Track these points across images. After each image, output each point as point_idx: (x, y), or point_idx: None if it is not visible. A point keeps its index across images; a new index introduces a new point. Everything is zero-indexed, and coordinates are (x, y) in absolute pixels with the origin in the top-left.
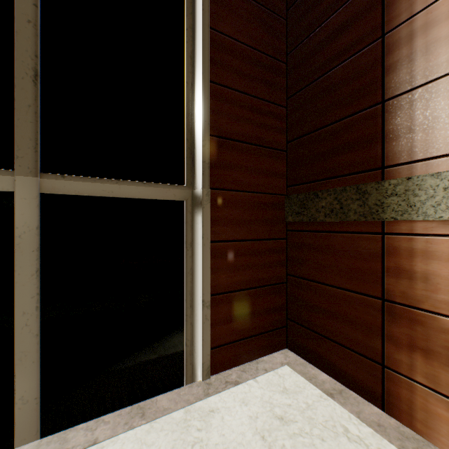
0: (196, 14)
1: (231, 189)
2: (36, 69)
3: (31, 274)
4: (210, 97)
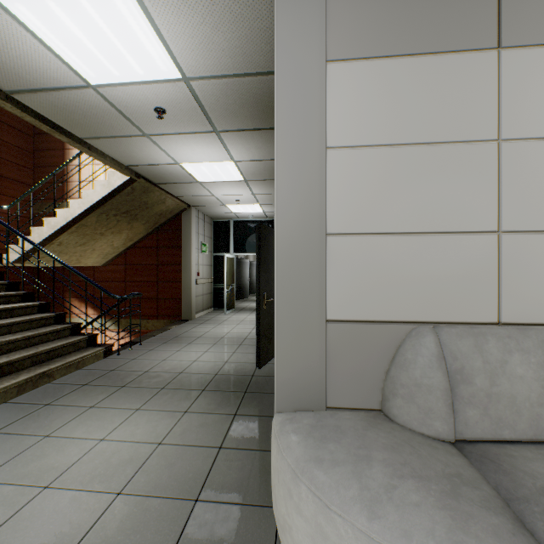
0: None
1: (9, 196)
2: None
3: None
4: None
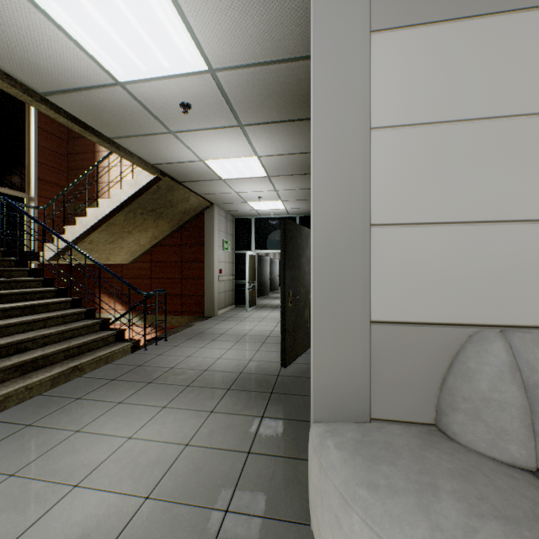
0: (31, 137)
1: (46, 198)
2: None
3: None
4: (38, 167)
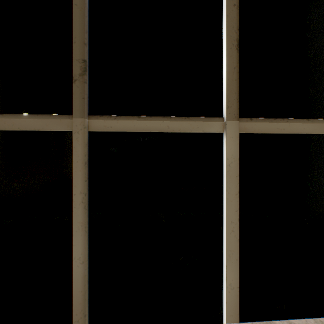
0: None
1: None
2: (237, 39)
3: (234, 194)
4: None
